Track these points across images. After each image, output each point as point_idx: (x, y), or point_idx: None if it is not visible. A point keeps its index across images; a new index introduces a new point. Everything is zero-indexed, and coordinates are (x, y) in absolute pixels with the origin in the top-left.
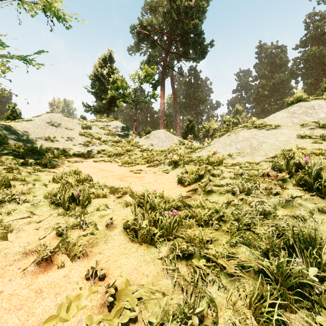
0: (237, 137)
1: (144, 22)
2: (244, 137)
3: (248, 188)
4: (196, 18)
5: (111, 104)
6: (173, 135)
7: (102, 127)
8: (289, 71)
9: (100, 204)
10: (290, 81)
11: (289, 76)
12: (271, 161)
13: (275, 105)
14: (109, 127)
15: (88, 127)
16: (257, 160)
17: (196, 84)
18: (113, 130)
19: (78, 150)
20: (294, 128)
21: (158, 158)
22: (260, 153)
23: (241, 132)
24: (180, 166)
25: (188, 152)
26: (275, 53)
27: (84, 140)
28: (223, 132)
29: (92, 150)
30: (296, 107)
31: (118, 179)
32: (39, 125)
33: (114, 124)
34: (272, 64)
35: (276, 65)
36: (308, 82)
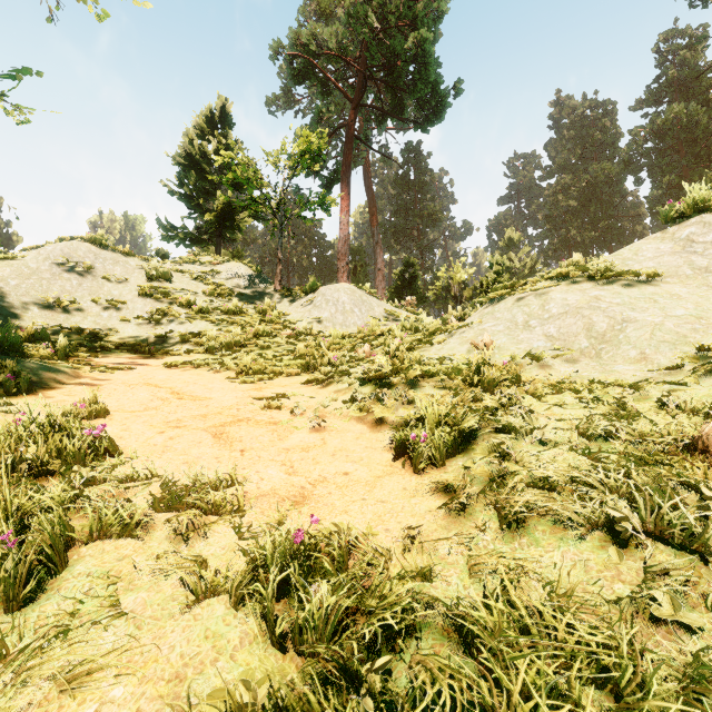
0: (544, 306)
1: (303, 35)
2: (565, 305)
3: (688, 520)
4: (423, 25)
5: (226, 222)
6: (371, 297)
7: (200, 277)
8: (621, 156)
9: (99, 574)
10: (623, 180)
11: (623, 167)
12: (674, 382)
13: (592, 232)
14: (217, 276)
15: (164, 275)
16: (622, 375)
17: (420, 184)
18: (227, 283)
19: (132, 333)
20: (702, 282)
21: (333, 359)
22: (624, 353)
23: (555, 292)
24: (396, 391)
25: (411, 341)
26: (593, 117)
27: (150, 308)
28: (503, 291)
29: (170, 333)
30: (694, 227)
31: (211, 433)
32: (36, 271)
33: (230, 269)
34: (585, 141)
35: (594, 144)
36: (664, 182)
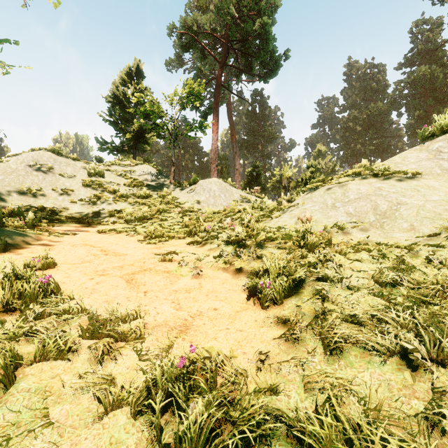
0: (345, 193)
1: (188, 21)
2: (359, 193)
3: None
4: (264, 15)
5: (139, 139)
6: (231, 187)
7: (122, 174)
8: (389, 98)
9: (36, 389)
10: (390, 113)
11: (390, 105)
12: (435, 245)
13: (370, 146)
14: (133, 173)
15: (99, 173)
16: (399, 240)
17: (262, 115)
18: (140, 178)
19: (77, 210)
20: None
21: (207, 227)
22: (399, 225)
23: (351, 184)
24: (249, 250)
25: (258, 216)
26: (371, 74)
27: (89, 194)
28: (318, 184)
29: (102, 210)
30: (441, 142)
31: (125, 279)
32: (15, 170)
33: (142, 169)
34: (366, 89)
35: (371, 91)
36: (415, 115)
